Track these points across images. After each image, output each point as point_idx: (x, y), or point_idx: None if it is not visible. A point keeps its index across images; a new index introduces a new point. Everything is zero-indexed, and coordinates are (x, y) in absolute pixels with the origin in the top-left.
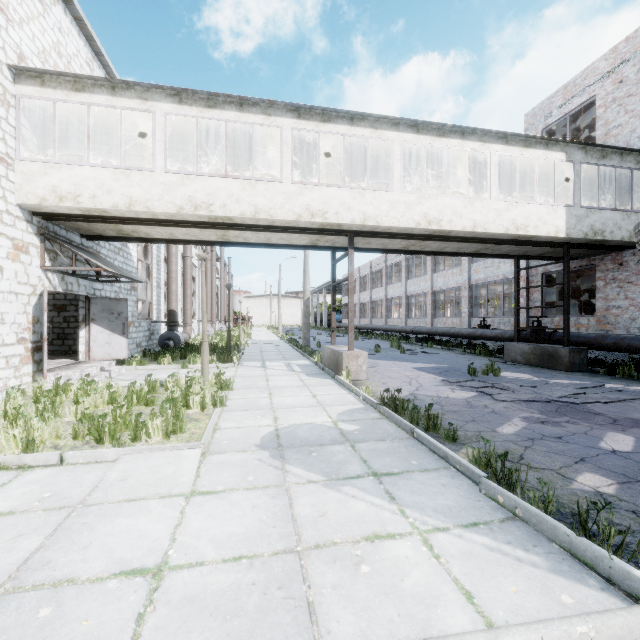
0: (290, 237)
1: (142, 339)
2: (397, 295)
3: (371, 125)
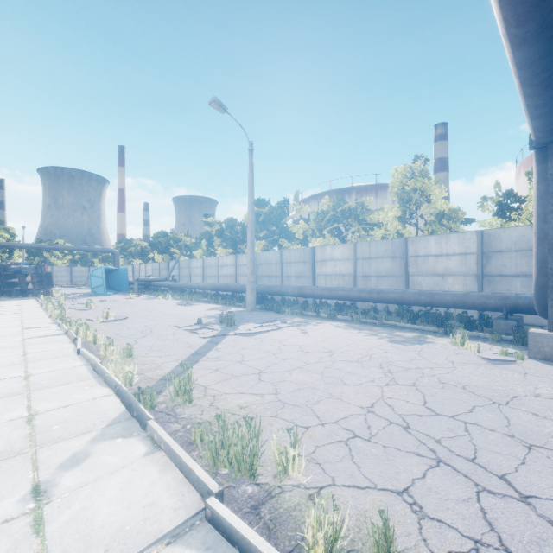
0: None
1: None
2: None
3: None
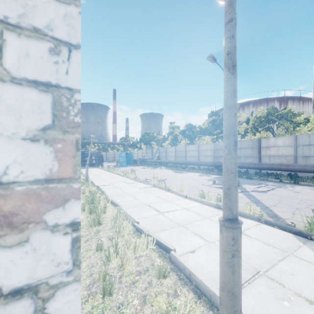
0: None
1: None
2: None
3: None
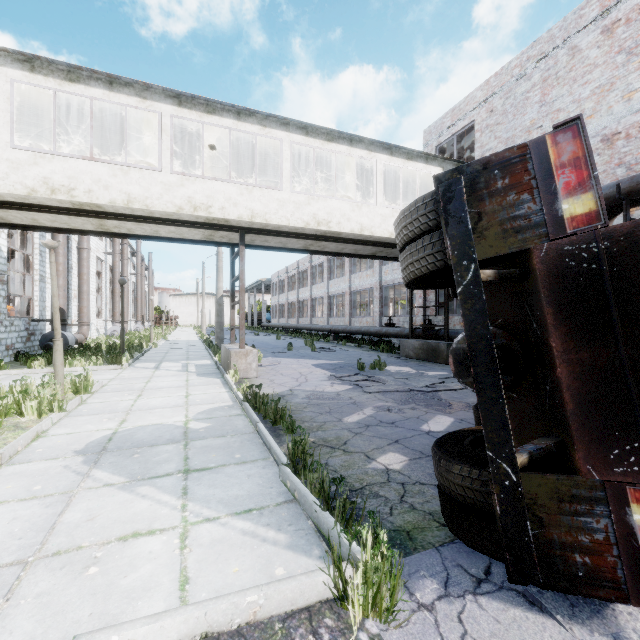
0: (180, 231)
1: (16, 340)
2: (320, 295)
3: (259, 122)
